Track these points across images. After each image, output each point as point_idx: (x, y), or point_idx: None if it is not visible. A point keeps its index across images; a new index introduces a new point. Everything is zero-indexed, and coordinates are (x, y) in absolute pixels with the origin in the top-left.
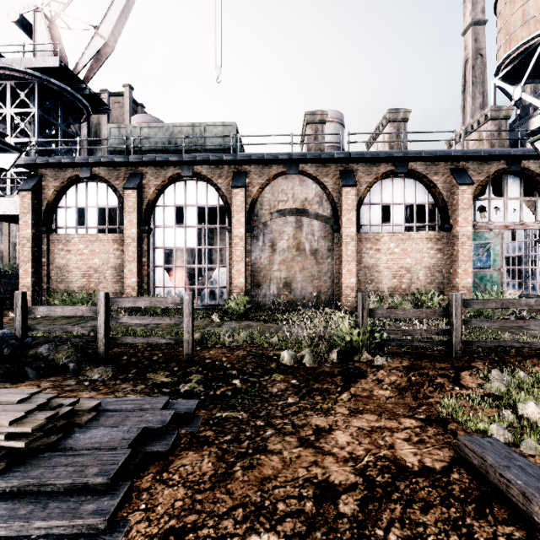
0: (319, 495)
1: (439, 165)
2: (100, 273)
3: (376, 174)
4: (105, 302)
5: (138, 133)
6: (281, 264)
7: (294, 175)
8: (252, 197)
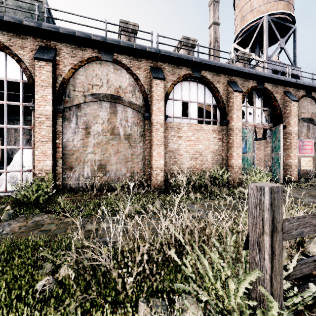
0: None
1: (220, 76)
2: None
3: (179, 75)
4: None
5: None
6: (95, 147)
7: (108, 62)
8: (63, 76)
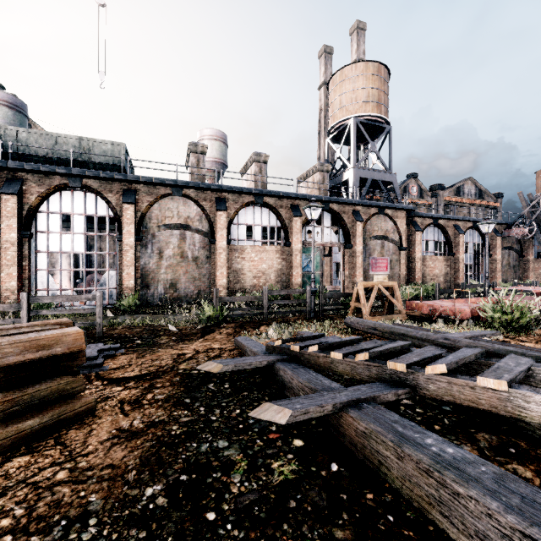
0: (179, 355)
1: (283, 201)
2: None
3: (242, 203)
4: (27, 300)
5: (15, 136)
6: (168, 268)
7: (178, 196)
8: (142, 211)
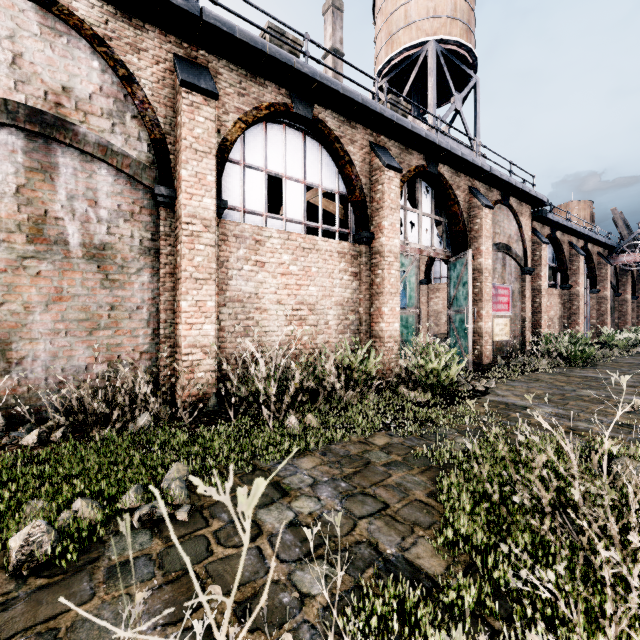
0: None
1: (356, 129)
2: None
3: (258, 100)
4: None
5: None
6: None
7: None
8: None
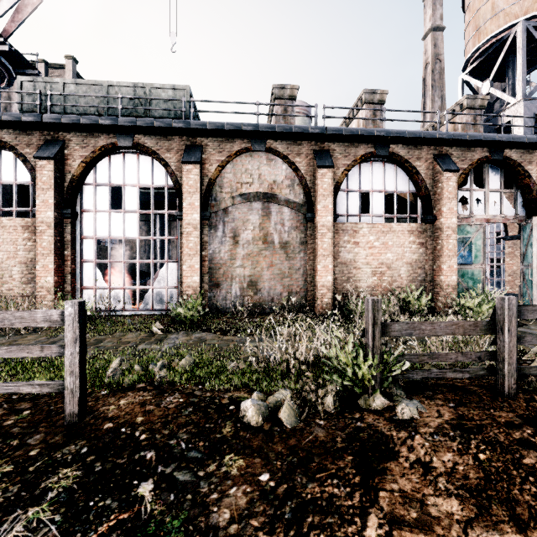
0: None
1: (421, 150)
2: (4, 271)
3: (355, 156)
4: None
5: (61, 91)
6: (245, 259)
7: (260, 152)
8: (209, 176)
